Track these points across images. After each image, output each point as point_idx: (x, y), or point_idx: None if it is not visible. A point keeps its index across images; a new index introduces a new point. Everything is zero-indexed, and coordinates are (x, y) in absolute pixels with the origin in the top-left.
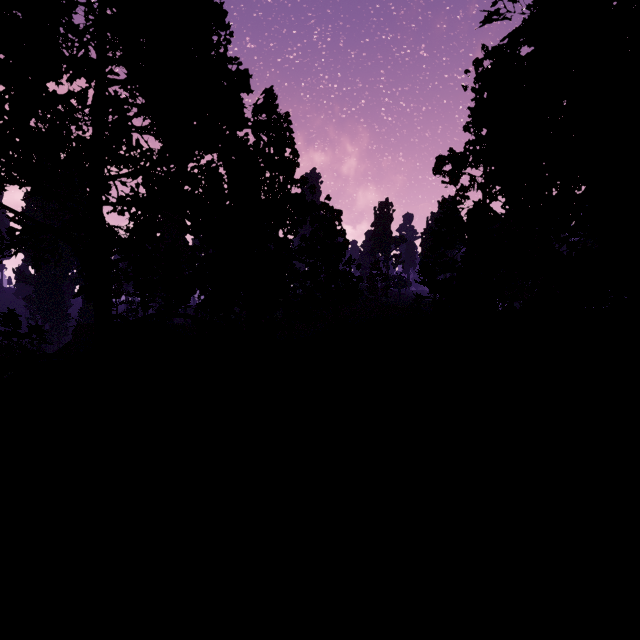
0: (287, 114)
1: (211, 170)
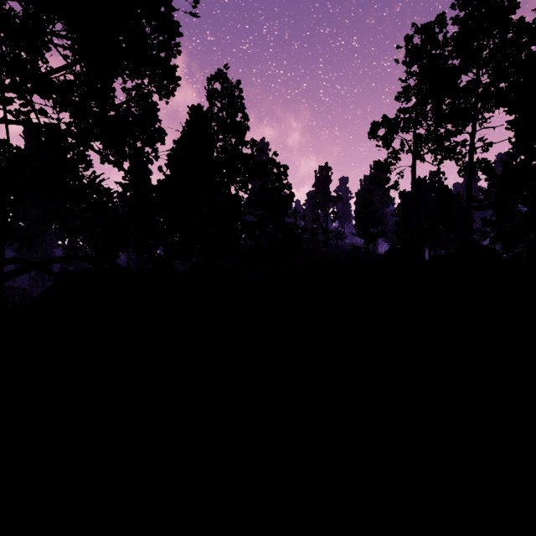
0: (238, 82)
1: (141, 95)
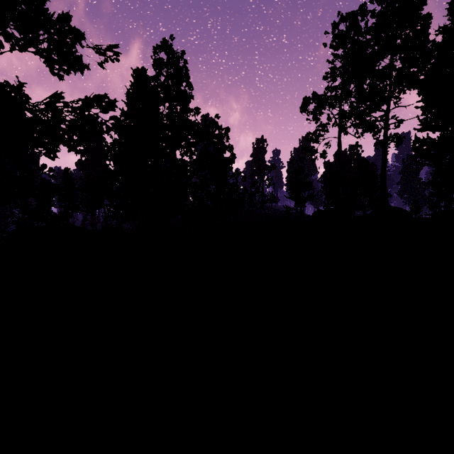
0: (183, 52)
1: None
